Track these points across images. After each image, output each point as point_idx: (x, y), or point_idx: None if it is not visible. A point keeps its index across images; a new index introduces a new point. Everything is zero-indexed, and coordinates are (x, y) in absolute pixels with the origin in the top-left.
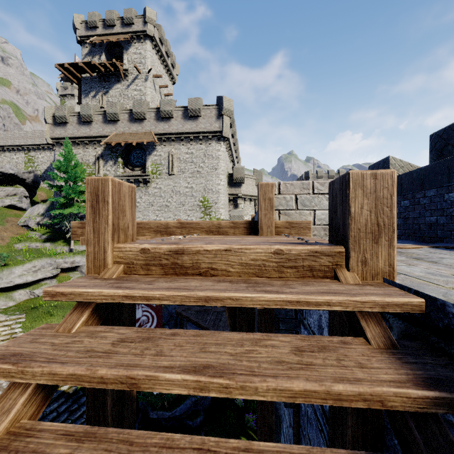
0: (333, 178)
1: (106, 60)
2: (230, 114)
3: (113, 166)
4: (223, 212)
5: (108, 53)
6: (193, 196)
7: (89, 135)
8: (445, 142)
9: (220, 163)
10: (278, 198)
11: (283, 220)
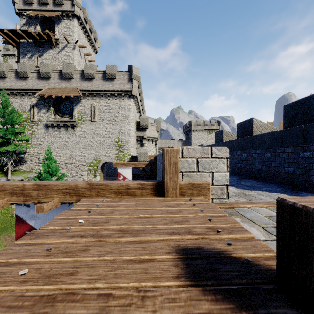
0: (207, 126)
1: (41, 30)
2: (137, 79)
3: (46, 113)
4: (132, 150)
5: (43, 25)
6: (110, 137)
7: (25, 88)
8: (296, 111)
9: (131, 114)
10: (181, 161)
11: (186, 182)
